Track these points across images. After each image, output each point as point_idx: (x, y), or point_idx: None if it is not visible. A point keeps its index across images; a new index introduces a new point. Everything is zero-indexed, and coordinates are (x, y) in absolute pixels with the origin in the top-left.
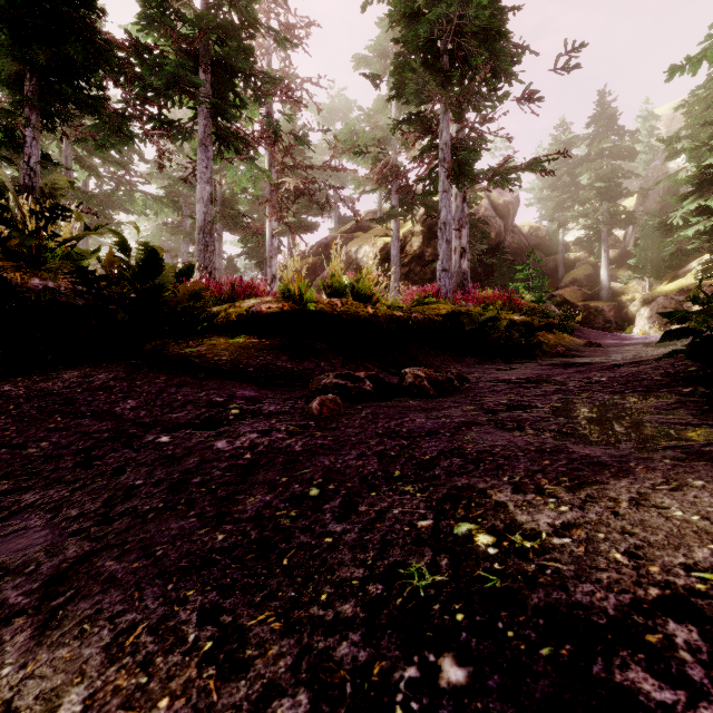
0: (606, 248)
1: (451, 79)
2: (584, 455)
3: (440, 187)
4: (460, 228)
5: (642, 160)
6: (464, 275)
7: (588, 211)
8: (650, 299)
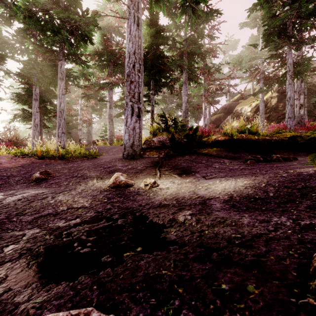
0: None
1: (293, 37)
2: None
3: (287, 83)
4: (299, 95)
5: None
6: (301, 117)
7: None
8: None
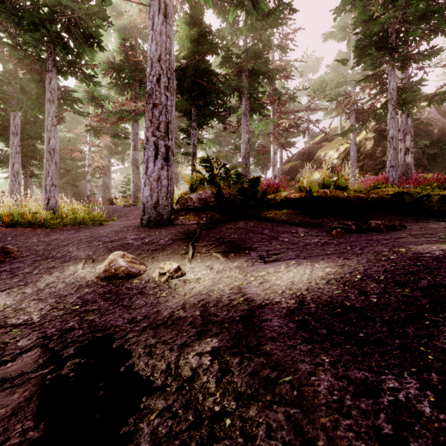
0: None
1: (397, 50)
2: (443, 240)
3: (388, 116)
4: (404, 135)
5: None
6: (407, 166)
7: None
8: None
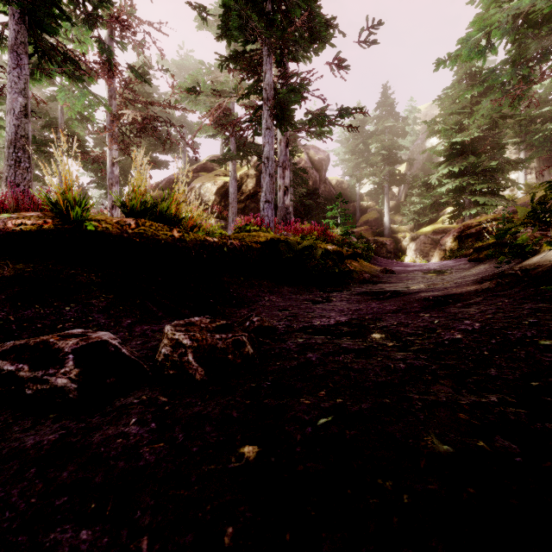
0: (388, 199)
1: (273, 23)
2: None
3: (264, 124)
4: (284, 170)
5: (409, 140)
6: (287, 210)
7: (376, 171)
8: (415, 237)
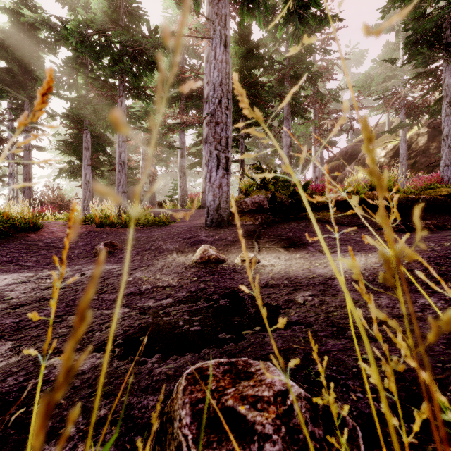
0: None
1: None
2: None
3: (443, 114)
4: None
5: None
6: None
7: None
8: None
